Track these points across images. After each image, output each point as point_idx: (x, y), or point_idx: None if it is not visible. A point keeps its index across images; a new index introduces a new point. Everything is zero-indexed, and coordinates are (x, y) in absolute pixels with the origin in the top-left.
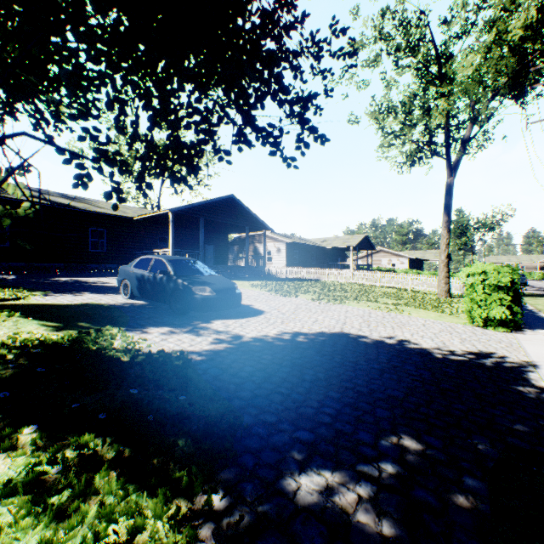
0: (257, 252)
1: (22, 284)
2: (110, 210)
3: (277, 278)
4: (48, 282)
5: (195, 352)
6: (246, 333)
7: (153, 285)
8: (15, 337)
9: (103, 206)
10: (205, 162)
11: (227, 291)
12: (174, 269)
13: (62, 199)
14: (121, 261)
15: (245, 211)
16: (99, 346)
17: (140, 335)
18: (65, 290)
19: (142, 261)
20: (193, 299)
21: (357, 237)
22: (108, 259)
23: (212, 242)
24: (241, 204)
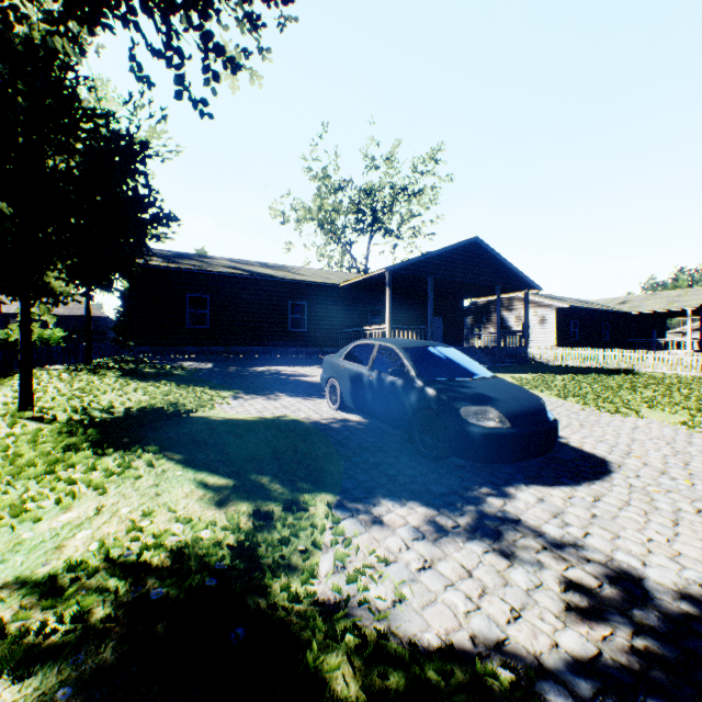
0: (503, 324)
1: (214, 377)
2: (312, 277)
3: (553, 367)
4: (241, 374)
5: (546, 670)
6: (640, 562)
7: (377, 393)
8: (140, 528)
9: (303, 274)
10: (424, 203)
11: (531, 419)
12: (415, 367)
13: (261, 268)
14: (324, 342)
15: (494, 261)
16: (286, 586)
17: (369, 532)
18: (256, 388)
19: (357, 349)
20: (461, 434)
21: (699, 292)
22: (309, 341)
23: (440, 313)
24: (490, 250)
